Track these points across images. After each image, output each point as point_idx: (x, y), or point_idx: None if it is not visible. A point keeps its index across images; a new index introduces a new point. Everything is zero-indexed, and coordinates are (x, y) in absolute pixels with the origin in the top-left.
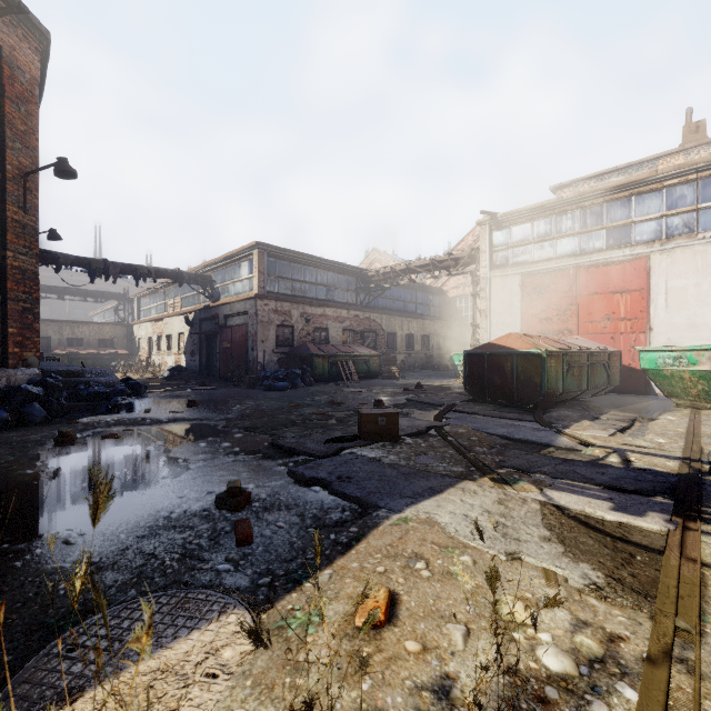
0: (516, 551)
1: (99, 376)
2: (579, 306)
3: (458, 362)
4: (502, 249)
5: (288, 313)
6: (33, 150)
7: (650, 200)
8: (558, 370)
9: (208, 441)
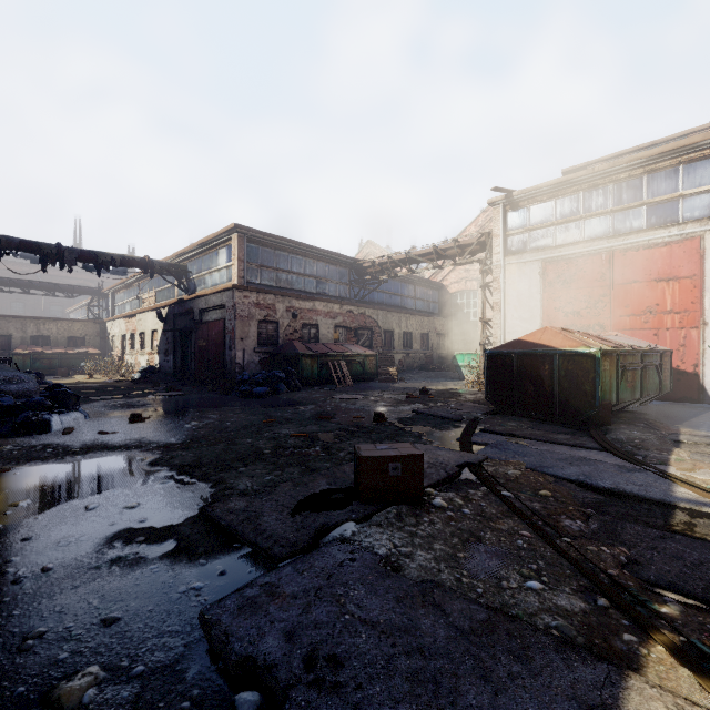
0: None
1: (10, 382)
2: (613, 296)
3: (462, 363)
4: (519, 232)
5: (272, 307)
6: None
7: (703, 168)
8: (612, 375)
9: (105, 498)
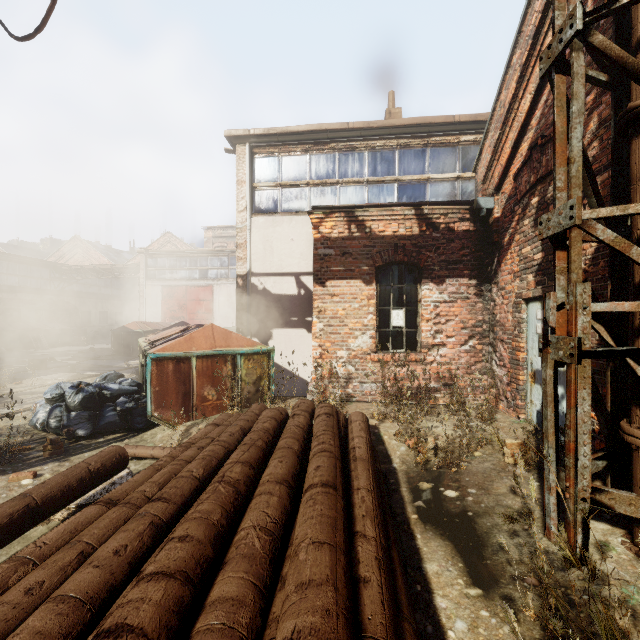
0: (58, 378)
1: None
2: (187, 305)
3: None
4: (153, 269)
5: None
6: None
7: (215, 260)
8: None
9: None
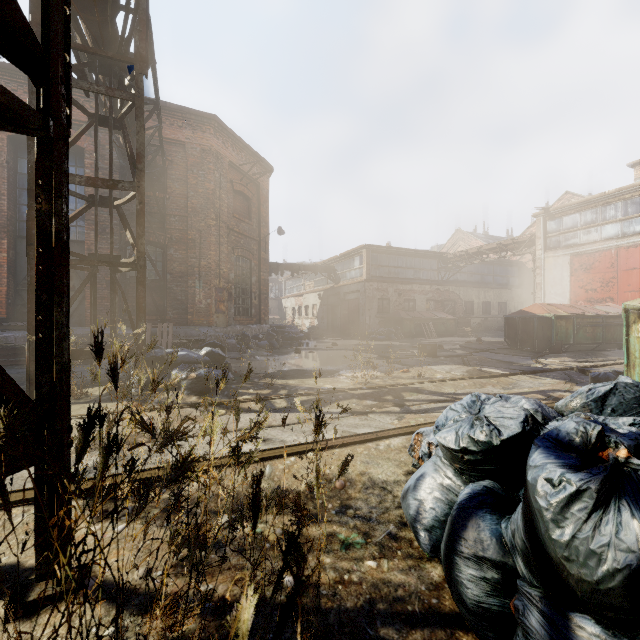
0: (449, 371)
1: (291, 329)
2: (619, 279)
3: None
4: (555, 235)
5: (385, 290)
6: (267, 223)
7: None
8: (568, 328)
9: (351, 355)
